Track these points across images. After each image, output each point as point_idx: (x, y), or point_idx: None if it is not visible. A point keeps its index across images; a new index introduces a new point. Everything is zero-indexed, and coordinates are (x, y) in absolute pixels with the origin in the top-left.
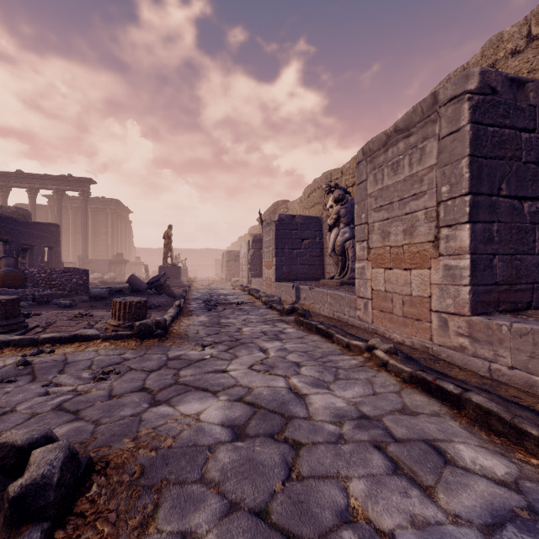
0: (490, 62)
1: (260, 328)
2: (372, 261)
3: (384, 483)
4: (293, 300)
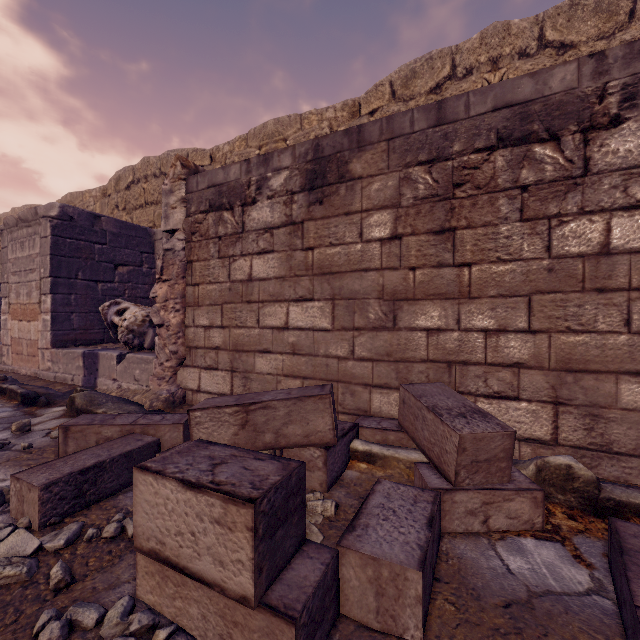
0: (144, 174)
1: None
2: (12, 314)
3: None
4: None
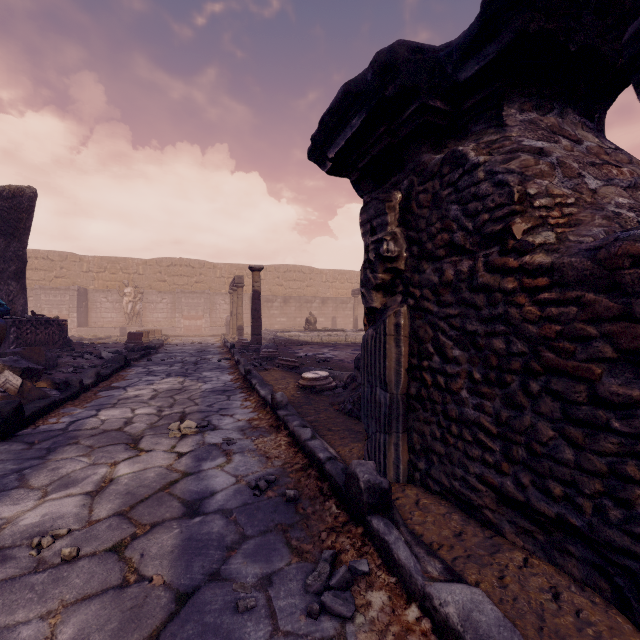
0: (181, 264)
1: None
2: (184, 318)
3: None
4: (118, 335)
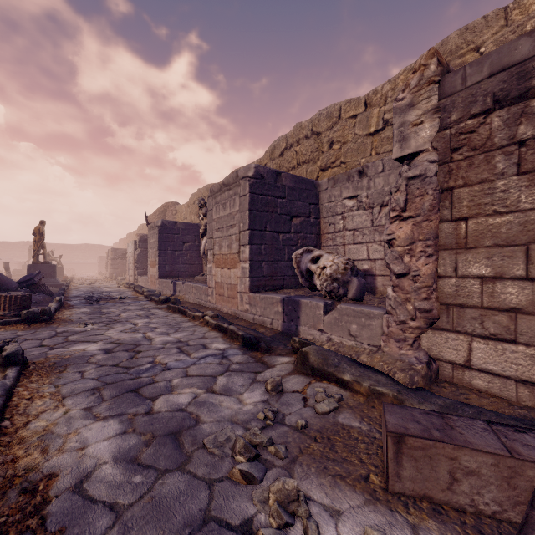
0: (297, 139)
1: (137, 313)
2: (215, 263)
3: (173, 355)
4: (171, 293)
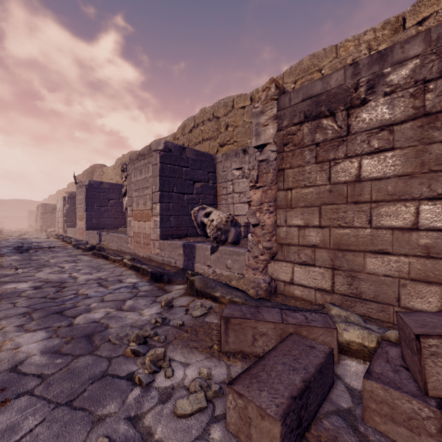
0: (202, 120)
1: (64, 259)
2: (134, 217)
3: (93, 288)
4: (97, 242)
